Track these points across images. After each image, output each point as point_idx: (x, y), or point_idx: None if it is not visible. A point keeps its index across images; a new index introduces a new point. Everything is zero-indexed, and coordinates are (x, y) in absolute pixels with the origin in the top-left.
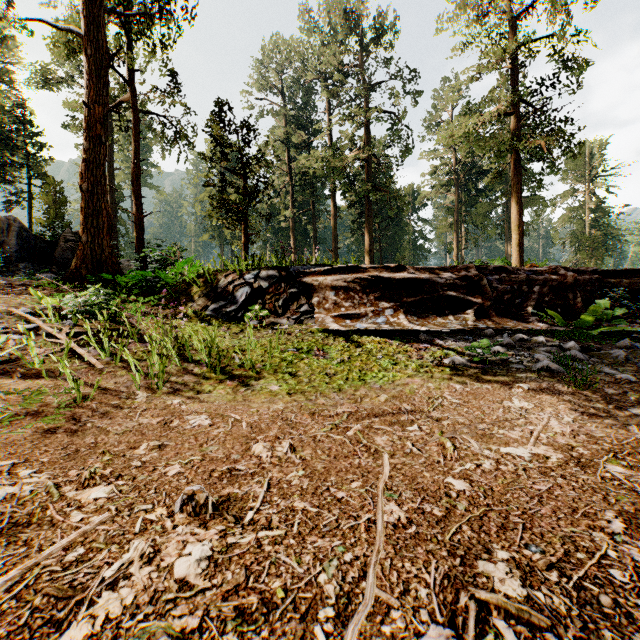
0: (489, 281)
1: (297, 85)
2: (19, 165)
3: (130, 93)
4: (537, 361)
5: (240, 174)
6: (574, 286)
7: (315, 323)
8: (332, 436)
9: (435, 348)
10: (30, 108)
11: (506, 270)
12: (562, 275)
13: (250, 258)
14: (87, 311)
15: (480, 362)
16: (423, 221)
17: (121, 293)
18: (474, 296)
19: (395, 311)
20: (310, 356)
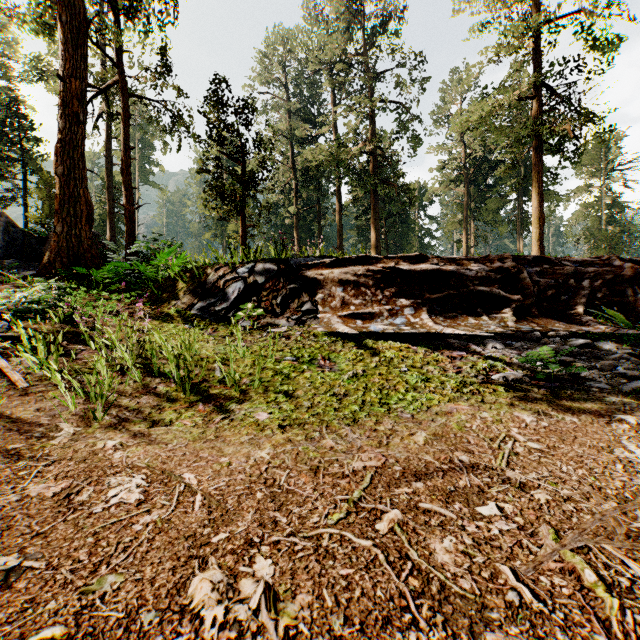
0: (528, 274)
1: (301, 77)
2: (14, 160)
3: (120, 76)
4: (622, 377)
5: (236, 159)
6: (631, 280)
7: (319, 324)
8: (350, 539)
9: (474, 357)
10: (31, 106)
11: (548, 261)
12: (617, 266)
13: (245, 250)
14: (28, 309)
15: (541, 378)
16: (430, 218)
17: (96, 289)
18: (511, 292)
19: (416, 310)
20: (313, 368)
